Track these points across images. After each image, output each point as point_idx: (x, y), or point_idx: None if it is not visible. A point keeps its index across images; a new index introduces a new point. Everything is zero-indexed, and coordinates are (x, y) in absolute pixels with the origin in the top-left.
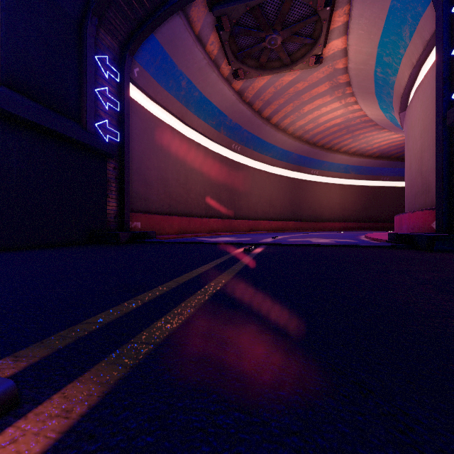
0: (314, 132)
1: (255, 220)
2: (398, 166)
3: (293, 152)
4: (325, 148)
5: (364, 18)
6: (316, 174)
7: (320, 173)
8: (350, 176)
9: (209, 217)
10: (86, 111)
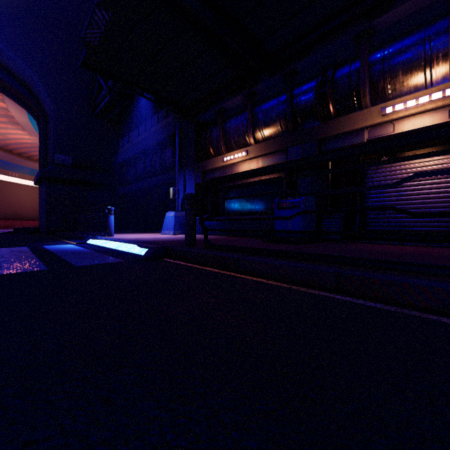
0: (6, 142)
1: None
2: None
3: None
4: (23, 156)
5: (14, 107)
6: (16, 176)
7: (21, 176)
8: None
9: None
10: None
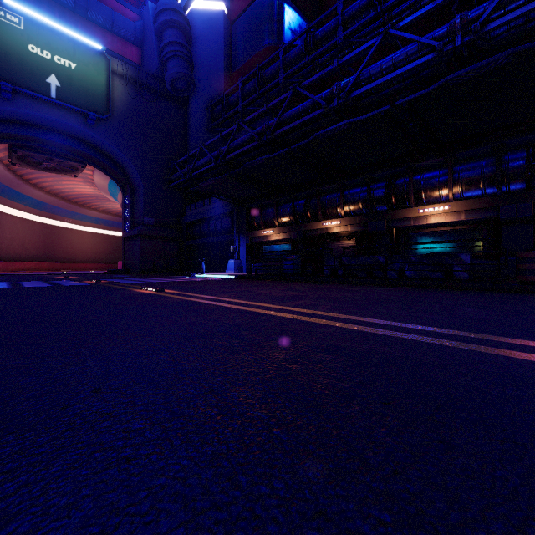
0: (70, 193)
1: (8, 261)
2: None
3: (48, 203)
4: (79, 204)
5: (101, 176)
6: (70, 222)
7: (74, 222)
8: (101, 226)
9: None
10: None
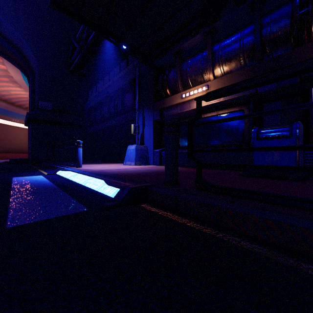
0: (10, 97)
1: None
2: None
3: None
4: (22, 107)
5: (11, 68)
6: (17, 122)
7: (21, 122)
8: None
9: None
10: None
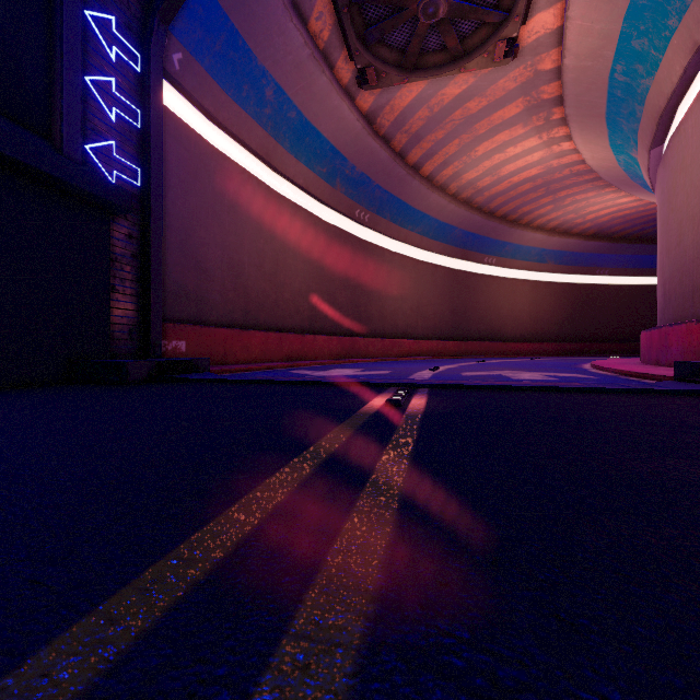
0: (492, 192)
1: (394, 338)
2: (624, 251)
3: (456, 227)
4: (508, 221)
5: None
6: (493, 263)
7: (498, 262)
8: (547, 267)
9: (316, 333)
10: (60, 114)
